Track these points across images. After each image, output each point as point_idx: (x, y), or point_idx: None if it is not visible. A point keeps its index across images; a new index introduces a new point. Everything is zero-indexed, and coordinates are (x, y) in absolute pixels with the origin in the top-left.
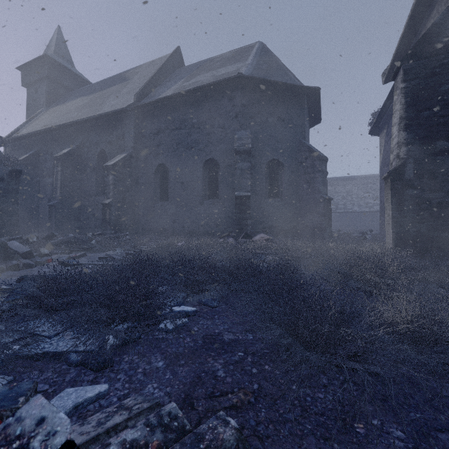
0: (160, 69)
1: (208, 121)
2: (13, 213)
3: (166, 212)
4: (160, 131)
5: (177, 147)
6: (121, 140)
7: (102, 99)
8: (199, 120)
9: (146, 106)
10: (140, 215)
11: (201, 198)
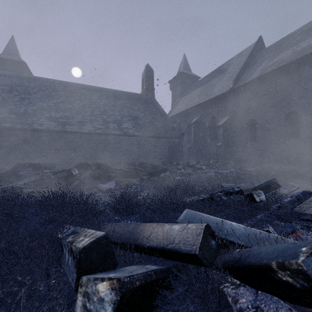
0: (247, 58)
1: (290, 85)
2: (181, 151)
3: (255, 149)
4: (250, 99)
5: (263, 107)
6: (224, 109)
7: (210, 87)
8: (282, 86)
9: (240, 86)
10: (236, 150)
11: (283, 139)
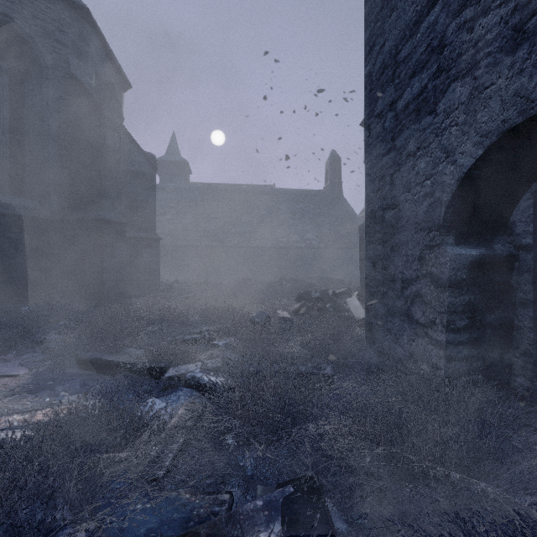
0: None
1: None
2: None
3: None
4: None
5: None
6: None
7: None
8: None
9: None
10: None
11: None
